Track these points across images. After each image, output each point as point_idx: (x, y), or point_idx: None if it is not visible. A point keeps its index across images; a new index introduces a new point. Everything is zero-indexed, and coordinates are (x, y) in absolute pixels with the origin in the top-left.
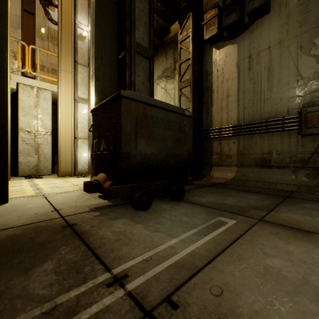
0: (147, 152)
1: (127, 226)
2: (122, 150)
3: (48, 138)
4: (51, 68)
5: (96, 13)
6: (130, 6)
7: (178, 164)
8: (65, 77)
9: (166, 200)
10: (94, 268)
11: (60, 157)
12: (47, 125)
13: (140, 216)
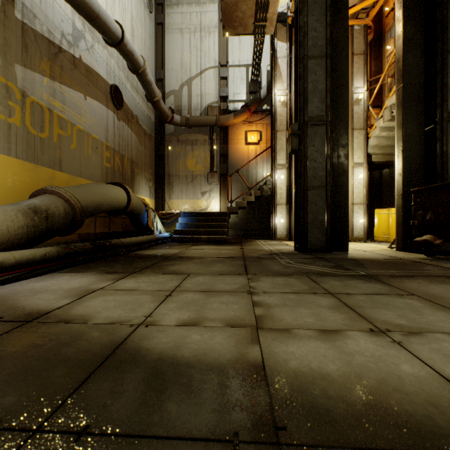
0: None
1: None
2: None
3: None
4: None
5: (403, 103)
6: (441, 82)
7: None
8: None
9: None
10: None
11: None
12: None
13: None
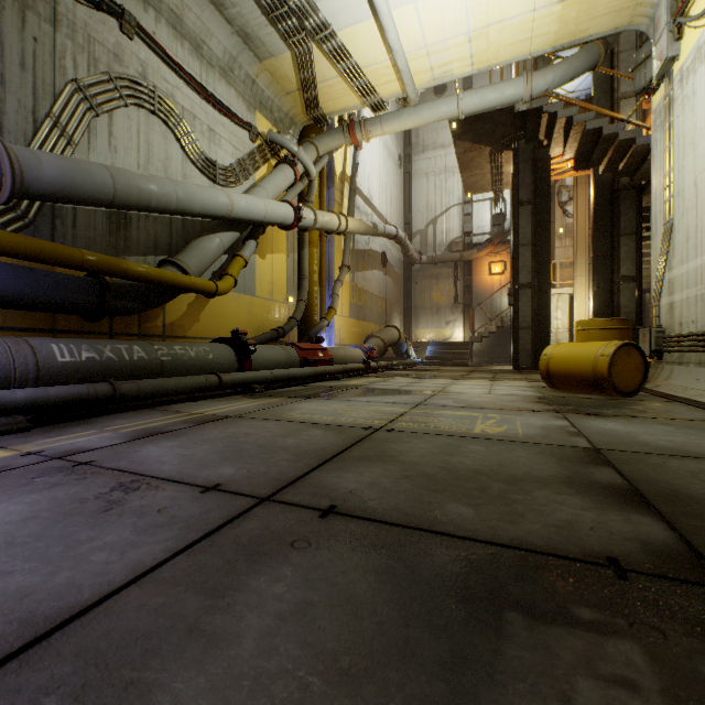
0: None
1: None
2: None
3: (565, 334)
4: (567, 263)
5: (593, 268)
6: (616, 256)
7: None
8: (579, 281)
9: None
10: None
11: None
12: (565, 324)
13: None
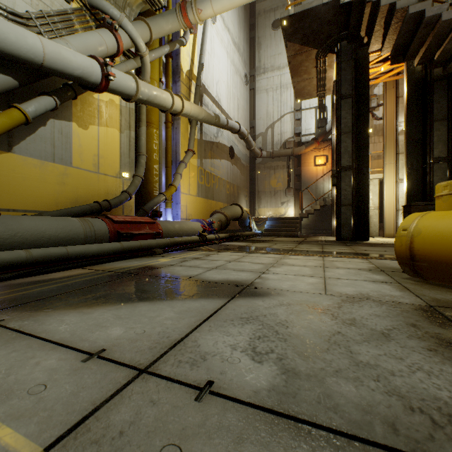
0: None
1: None
2: None
3: (375, 211)
4: (376, 155)
5: (406, 152)
6: (429, 139)
7: None
8: (388, 168)
9: None
10: None
11: (385, 224)
12: (375, 203)
13: None
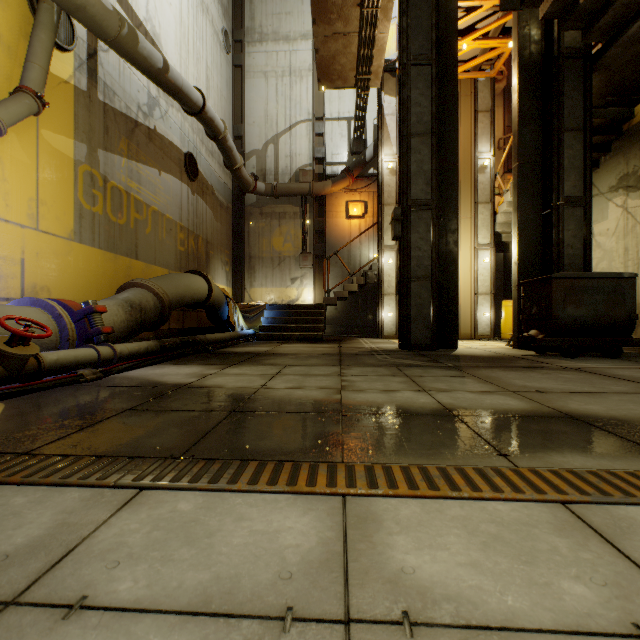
0: (574, 314)
1: (557, 360)
2: (552, 314)
3: None
4: None
5: (518, 184)
6: (557, 163)
7: (613, 325)
8: (463, 225)
9: (598, 357)
10: (542, 363)
11: (459, 318)
12: None
13: (567, 359)
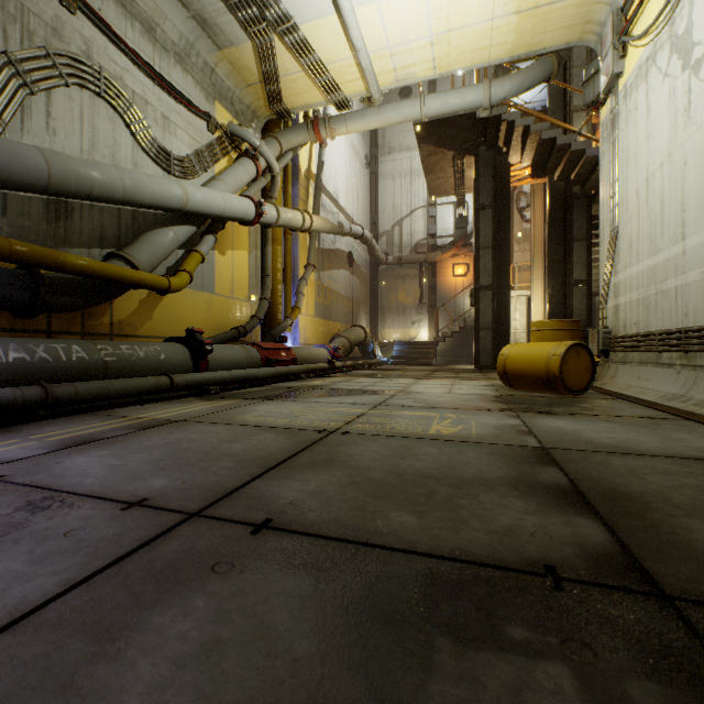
0: None
1: None
2: None
3: (523, 335)
4: (525, 266)
5: (548, 272)
6: (569, 260)
7: None
8: (536, 284)
9: None
10: None
11: None
12: (523, 325)
13: None
